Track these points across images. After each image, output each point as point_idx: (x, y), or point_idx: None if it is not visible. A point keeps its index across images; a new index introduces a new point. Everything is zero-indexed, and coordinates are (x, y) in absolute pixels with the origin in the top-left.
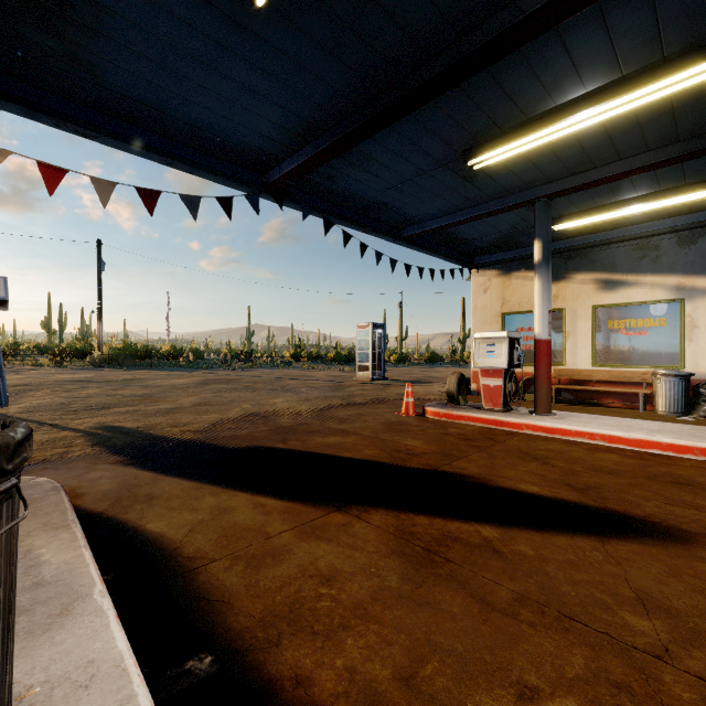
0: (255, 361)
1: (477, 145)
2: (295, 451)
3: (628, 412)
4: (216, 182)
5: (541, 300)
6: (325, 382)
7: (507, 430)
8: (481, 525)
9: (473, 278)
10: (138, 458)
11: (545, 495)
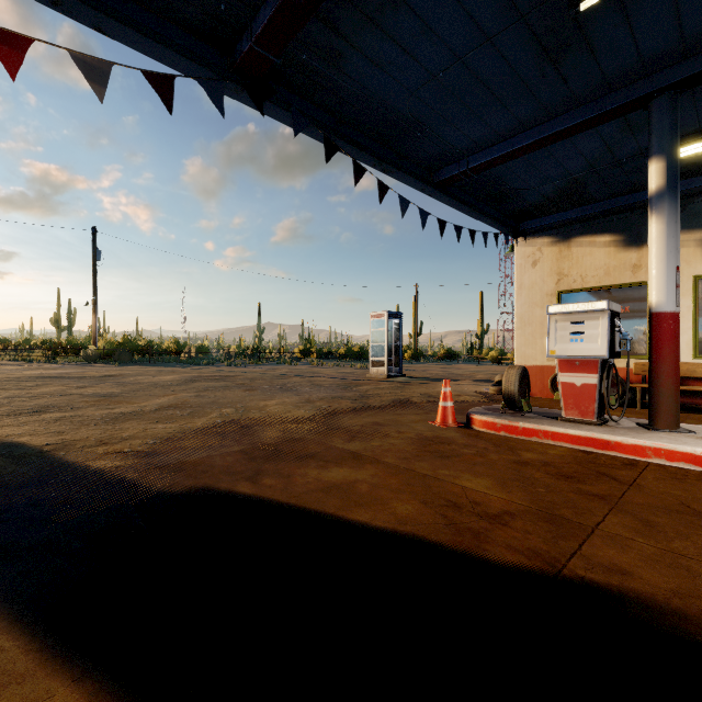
0: (262, 357)
1: None
2: (265, 504)
3: None
4: (150, 56)
5: (663, 251)
6: (334, 379)
7: (619, 457)
8: None
9: (518, 249)
10: None
11: None
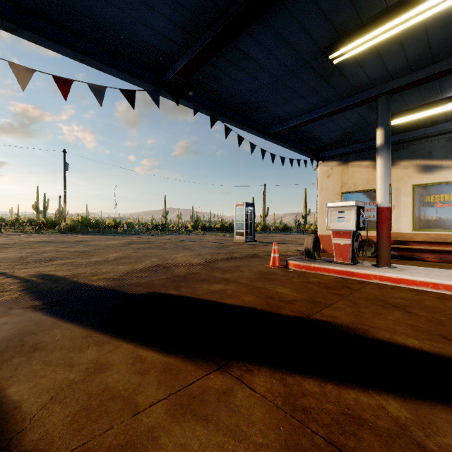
0: (168, 230)
1: (338, 39)
2: (184, 297)
3: (445, 265)
4: (124, 80)
5: (383, 176)
6: (213, 243)
7: (358, 280)
8: (382, 396)
9: (319, 168)
10: (51, 303)
11: (430, 351)
